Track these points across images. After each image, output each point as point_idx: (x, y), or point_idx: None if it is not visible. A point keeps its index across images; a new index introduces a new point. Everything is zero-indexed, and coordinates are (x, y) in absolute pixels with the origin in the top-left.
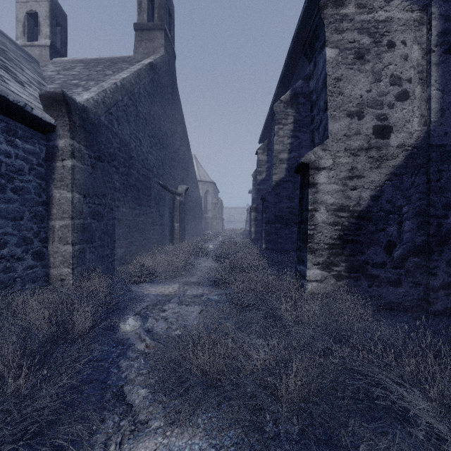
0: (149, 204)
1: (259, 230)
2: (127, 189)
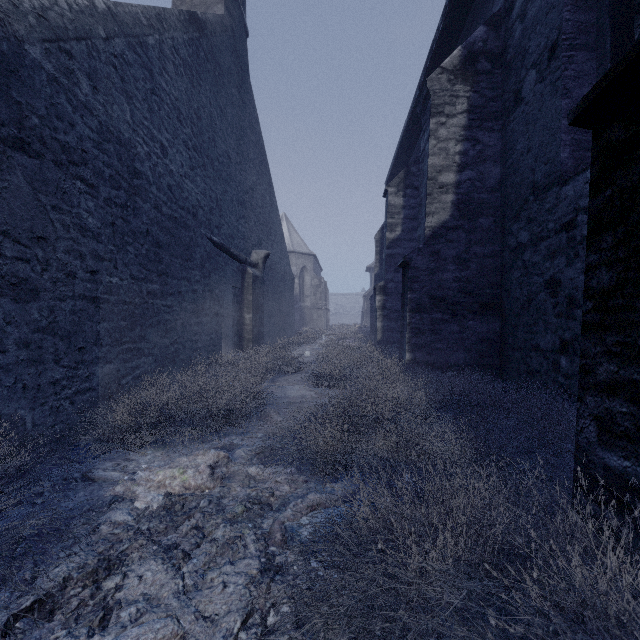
0: (188, 276)
1: (390, 325)
2: (126, 238)
